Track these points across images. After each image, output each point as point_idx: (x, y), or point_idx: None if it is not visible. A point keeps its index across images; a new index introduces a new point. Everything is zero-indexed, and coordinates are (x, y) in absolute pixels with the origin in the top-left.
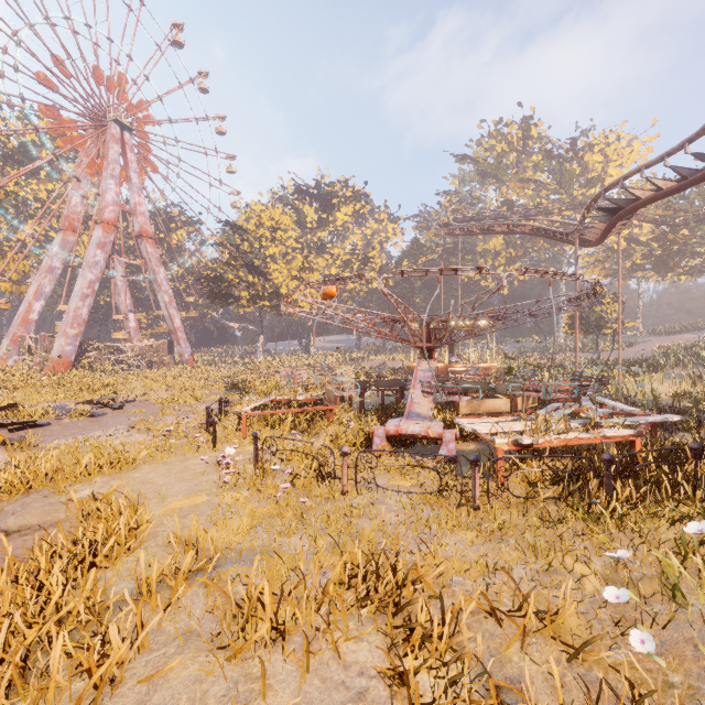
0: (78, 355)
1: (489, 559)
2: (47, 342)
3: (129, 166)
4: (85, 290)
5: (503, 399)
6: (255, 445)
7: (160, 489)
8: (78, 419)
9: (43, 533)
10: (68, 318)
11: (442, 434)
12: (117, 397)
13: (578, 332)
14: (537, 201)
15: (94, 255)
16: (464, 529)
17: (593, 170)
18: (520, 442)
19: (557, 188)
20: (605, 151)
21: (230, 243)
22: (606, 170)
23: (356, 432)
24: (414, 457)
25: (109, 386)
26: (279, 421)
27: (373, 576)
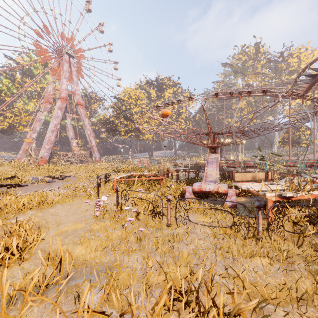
0: (50, 157)
1: (287, 285)
2: (37, 151)
3: (72, 73)
4: (53, 128)
5: (260, 172)
6: (116, 195)
7: (60, 219)
8: (41, 183)
9: None
10: (46, 141)
11: (227, 191)
12: (63, 174)
13: (287, 145)
14: (263, 83)
15: (57, 112)
16: (258, 256)
17: (292, 66)
18: (284, 195)
19: (274, 76)
20: (299, 56)
21: (116, 107)
22: (299, 66)
23: (175, 190)
24: (209, 204)
25: (60, 170)
26: None
27: (194, 303)
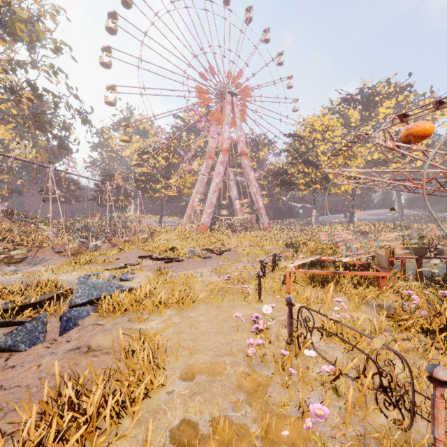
0: (212, 223)
1: None
2: (199, 216)
3: (235, 116)
4: (214, 188)
5: None
6: (288, 312)
7: (197, 337)
8: (197, 259)
9: (104, 358)
10: (207, 204)
11: None
12: (223, 247)
13: None
14: None
15: (218, 168)
16: None
17: None
18: None
19: None
20: None
21: (292, 149)
22: None
23: (428, 314)
24: None
25: (220, 240)
26: (323, 279)
27: None
